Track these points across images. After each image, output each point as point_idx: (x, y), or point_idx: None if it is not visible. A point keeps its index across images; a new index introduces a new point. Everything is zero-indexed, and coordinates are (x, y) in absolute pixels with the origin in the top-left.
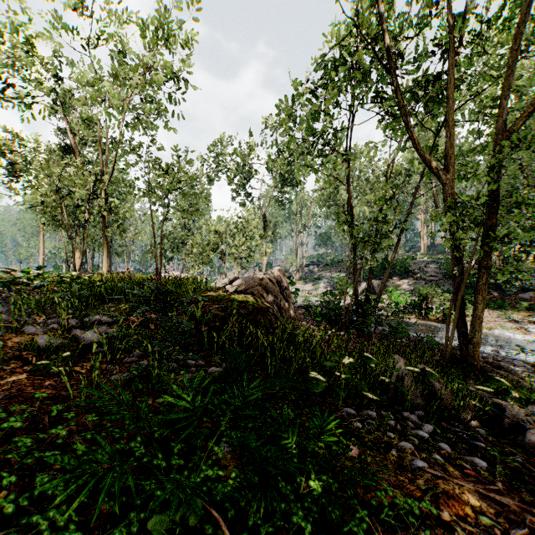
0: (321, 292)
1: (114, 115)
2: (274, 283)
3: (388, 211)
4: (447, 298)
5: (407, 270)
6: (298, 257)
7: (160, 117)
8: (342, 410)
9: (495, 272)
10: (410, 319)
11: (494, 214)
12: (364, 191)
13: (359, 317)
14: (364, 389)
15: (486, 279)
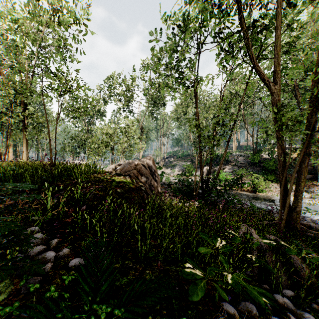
0: (176, 174)
1: (27, 44)
2: (146, 168)
3: (226, 117)
4: (256, 176)
5: (227, 160)
6: (161, 152)
7: (66, 53)
8: (220, 307)
9: (312, 157)
10: (232, 190)
11: (314, 113)
12: (201, 112)
13: (203, 190)
14: (257, 297)
15: (306, 163)
